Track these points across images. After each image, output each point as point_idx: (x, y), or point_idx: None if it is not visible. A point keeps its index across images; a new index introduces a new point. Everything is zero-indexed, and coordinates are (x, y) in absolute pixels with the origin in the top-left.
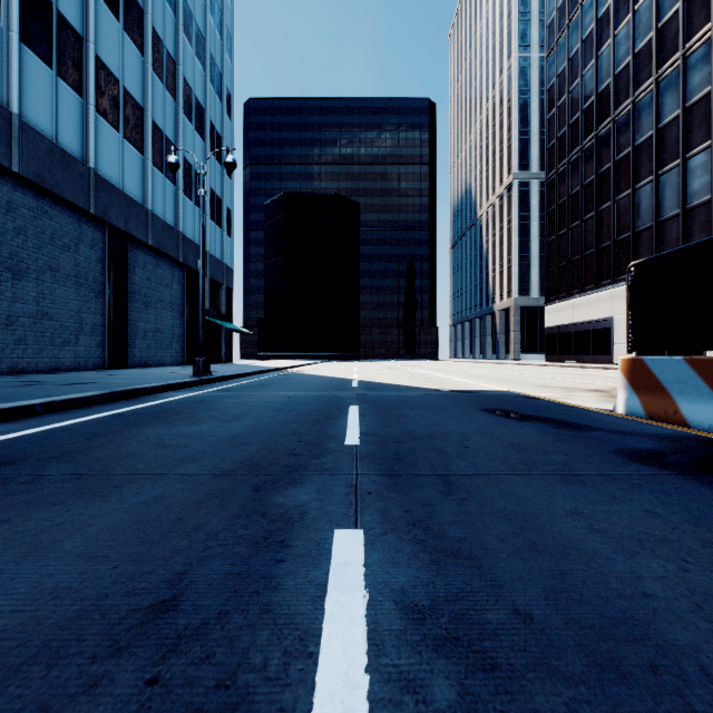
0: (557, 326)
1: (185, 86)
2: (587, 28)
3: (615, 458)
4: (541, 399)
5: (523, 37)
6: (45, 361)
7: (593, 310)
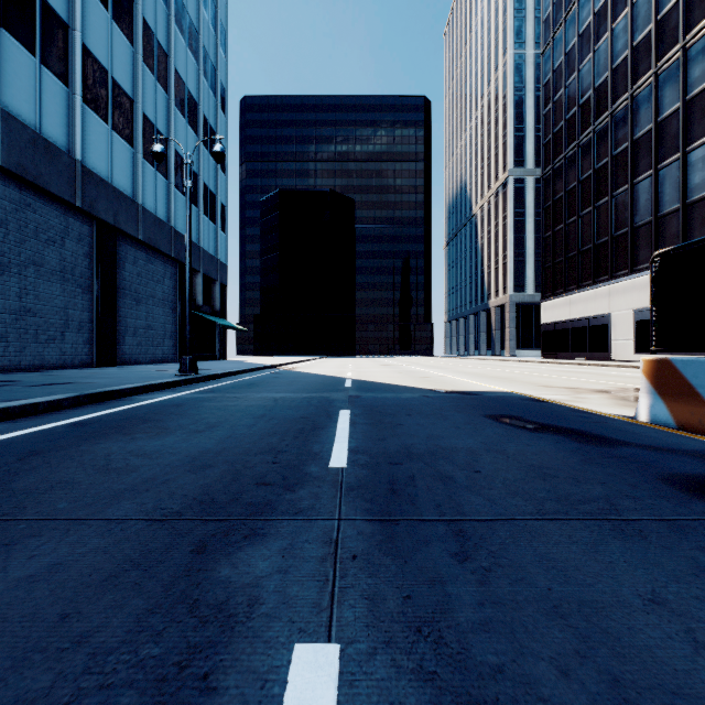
0: (553, 323)
1: (177, 79)
2: (584, 22)
3: (667, 490)
4: (550, 402)
5: (518, 34)
6: (28, 359)
7: (590, 306)
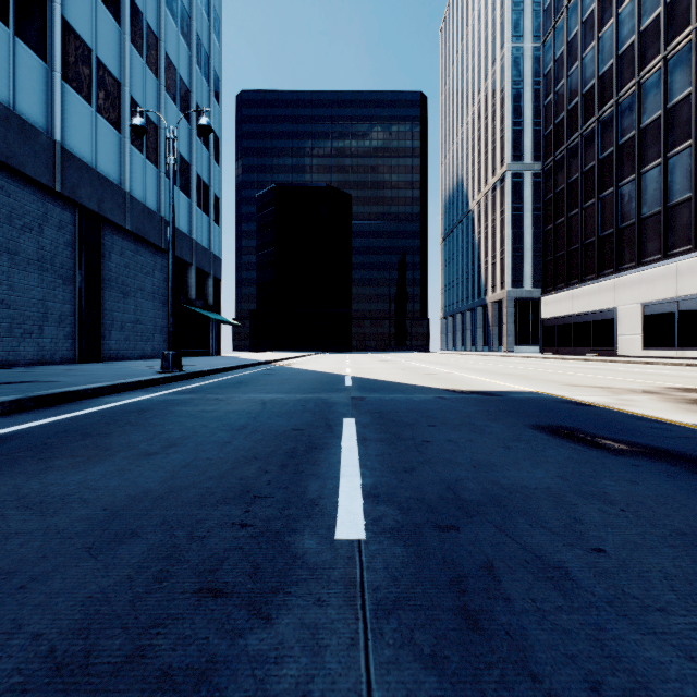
0: (555, 318)
1: (168, 64)
2: (587, 9)
3: None
4: (596, 406)
5: (516, 27)
6: (0, 354)
7: (594, 300)
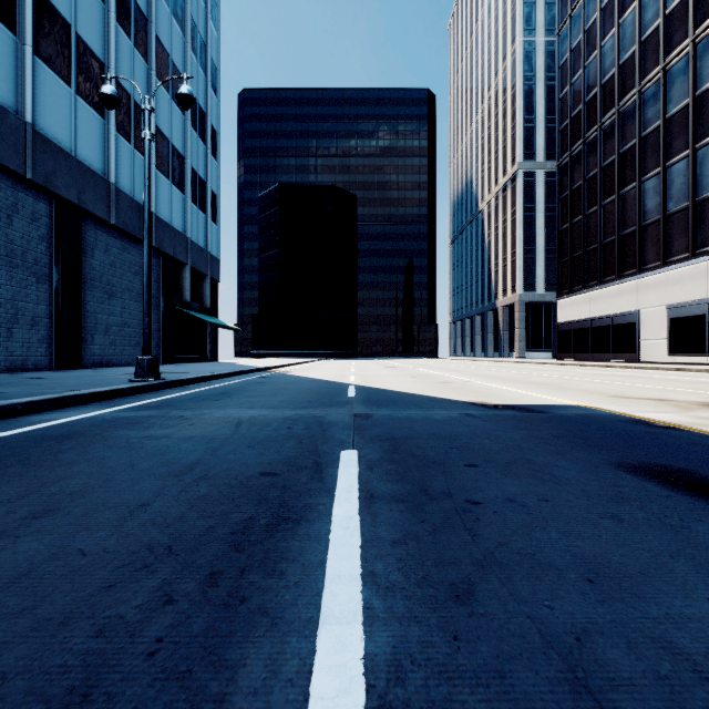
0: (571, 322)
1: (160, 48)
2: None
3: None
4: (681, 429)
5: (527, 20)
6: None
7: (614, 303)
